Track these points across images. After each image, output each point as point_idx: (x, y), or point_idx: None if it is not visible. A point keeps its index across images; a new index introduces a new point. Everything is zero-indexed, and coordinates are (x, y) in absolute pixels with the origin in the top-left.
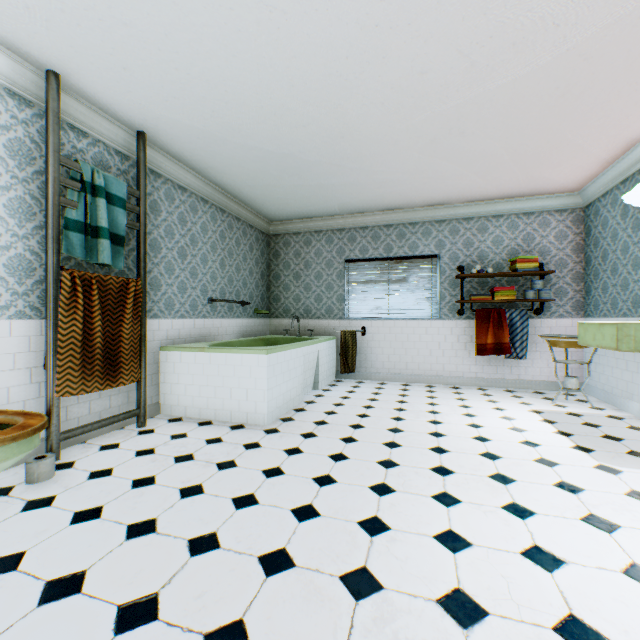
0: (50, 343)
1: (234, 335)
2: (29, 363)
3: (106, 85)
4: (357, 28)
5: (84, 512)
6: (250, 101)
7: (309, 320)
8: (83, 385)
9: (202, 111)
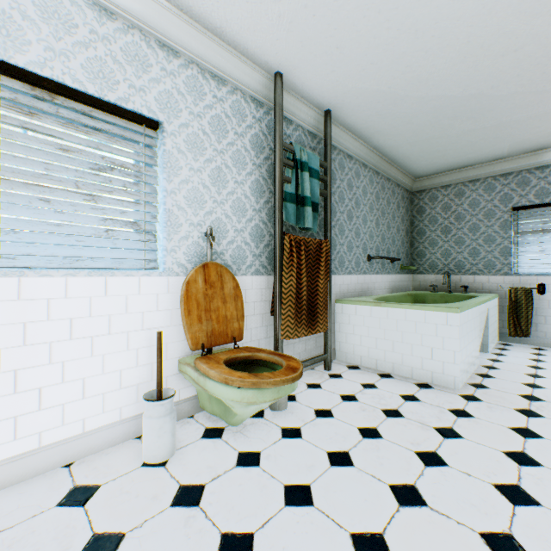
0: (276, 295)
1: (385, 290)
2: (261, 310)
3: (314, 72)
4: None
5: (334, 454)
6: (456, 39)
7: (460, 276)
8: (295, 331)
9: (394, 70)
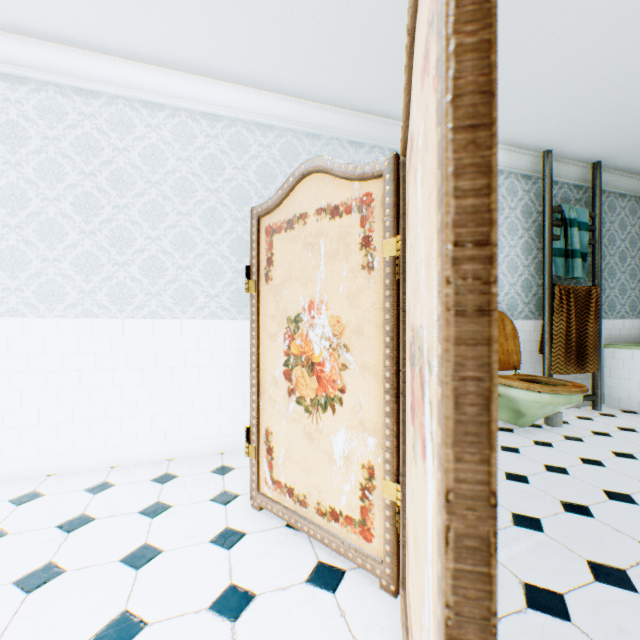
0: (546, 336)
1: None
2: (528, 349)
3: (586, 142)
4: None
5: (617, 452)
6: None
7: None
8: (563, 368)
9: None
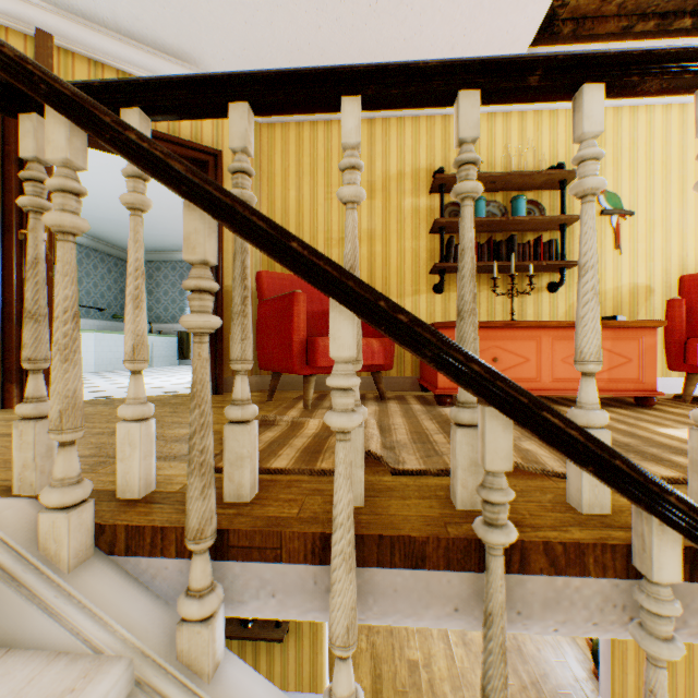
0: None
1: None
2: None
3: None
4: (115, 186)
5: None
6: None
7: (160, 324)
8: None
9: None
